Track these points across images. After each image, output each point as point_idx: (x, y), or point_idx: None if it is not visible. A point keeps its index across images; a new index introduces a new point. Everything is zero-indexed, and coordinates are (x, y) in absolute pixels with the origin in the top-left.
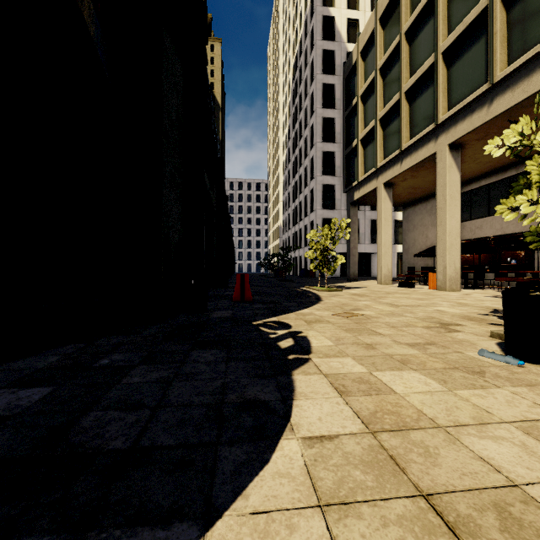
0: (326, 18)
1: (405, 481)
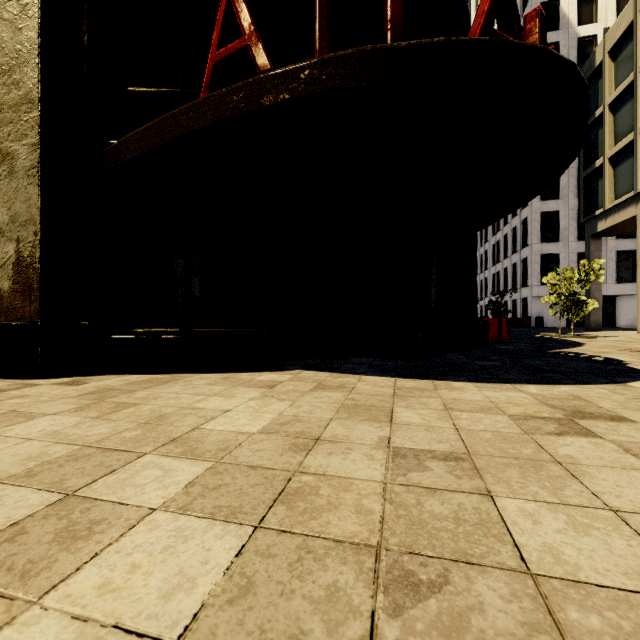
0: (546, 3)
1: None
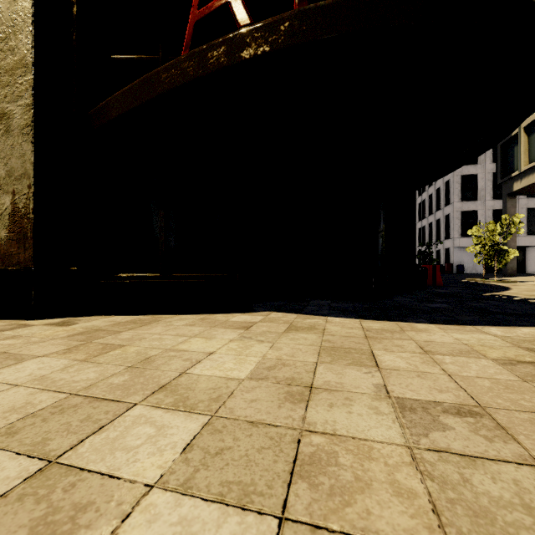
0: None
1: None
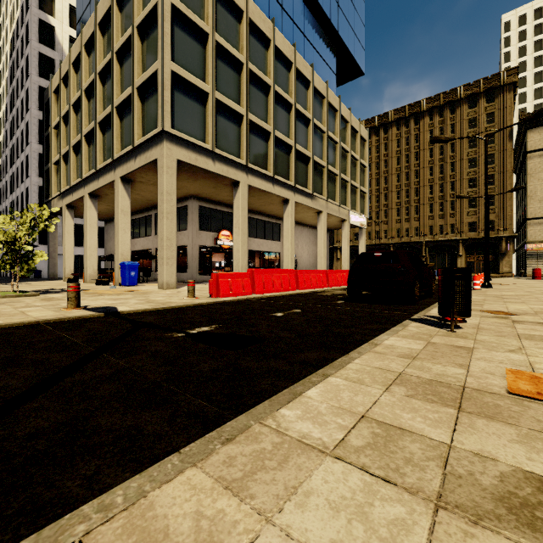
0: (45, 23)
1: None
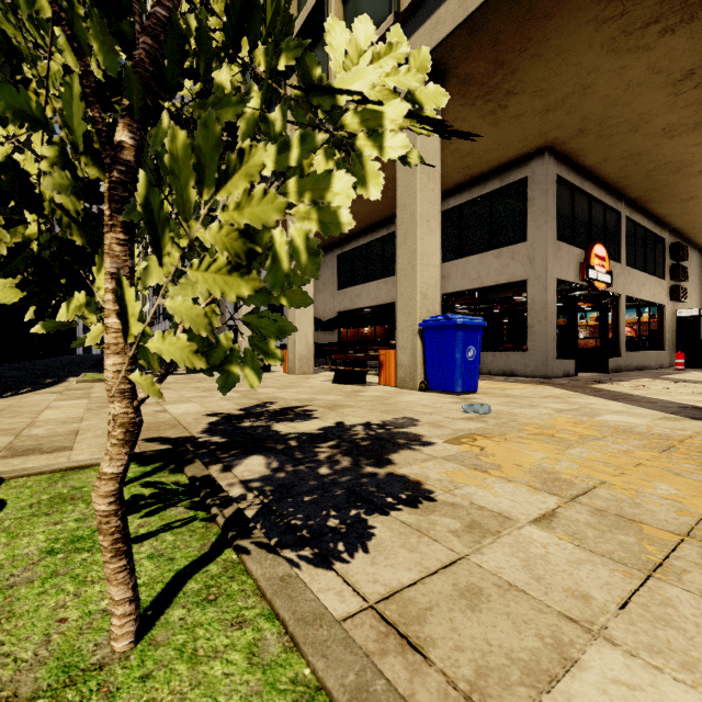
0: None
1: None
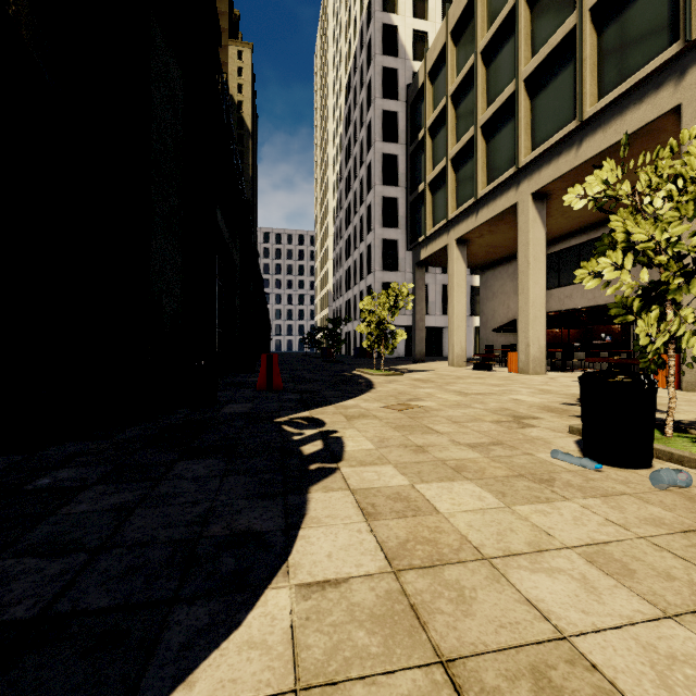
0: (388, 27)
1: (423, 642)
